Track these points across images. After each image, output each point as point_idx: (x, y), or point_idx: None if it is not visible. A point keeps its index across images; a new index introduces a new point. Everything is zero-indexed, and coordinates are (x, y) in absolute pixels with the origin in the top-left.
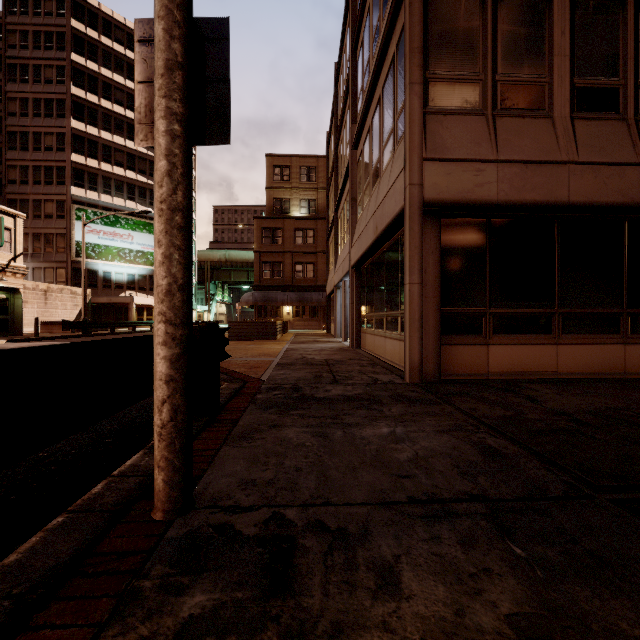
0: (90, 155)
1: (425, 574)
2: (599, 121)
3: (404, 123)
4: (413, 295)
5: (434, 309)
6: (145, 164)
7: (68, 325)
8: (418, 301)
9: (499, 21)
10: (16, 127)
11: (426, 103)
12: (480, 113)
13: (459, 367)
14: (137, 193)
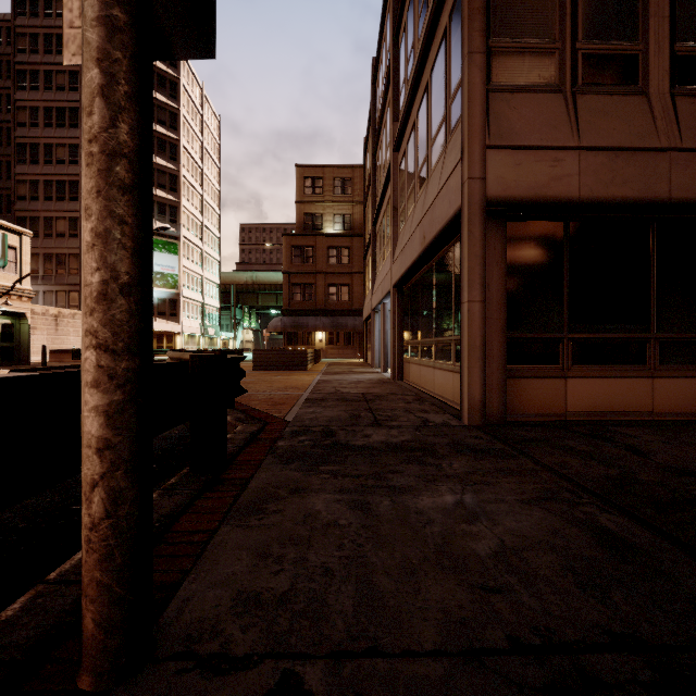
0: None
1: None
2: None
3: (461, 103)
4: (473, 316)
5: (499, 333)
6: (165, 178)
7: (78, 353)
8: (479, 323)
9: None
10: (26, 138)
11: (489, 78)
12: (556, 90)
13: (530, 405)
14: (156, 209)
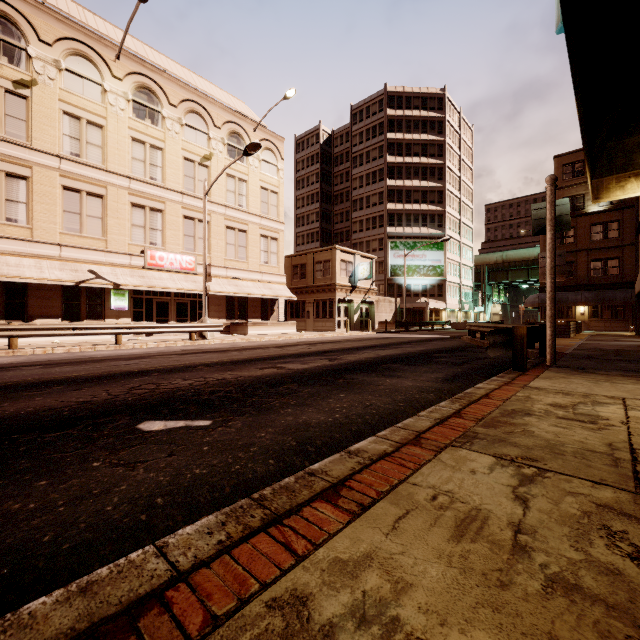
0: (398, 201)
1: (618, 372)
2: None
3: None
4: None
5: None
6: (434, 195)
7: (399, 324)
8: None
9: None
10: (357, 196)
11: None
12: None
13: None
14: (428, 220)
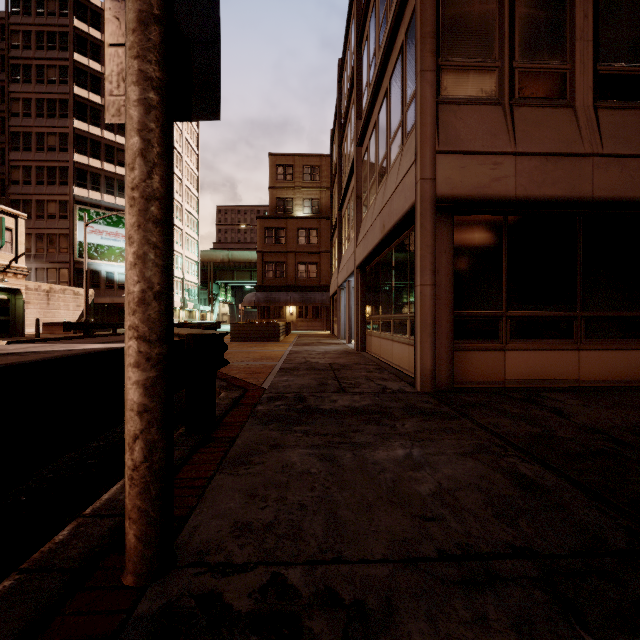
0: (93, 155)
1: None
2: (625, 110)
3: (415, 114)
4: (425, 297)
5: (447, 312)
6: None
7: (69, 326)
8: (430, 304)
9: (517, 4)
10: (19, 127)
11: (438, 92)
12: (496, 102)
13: (474, 374)
14: None
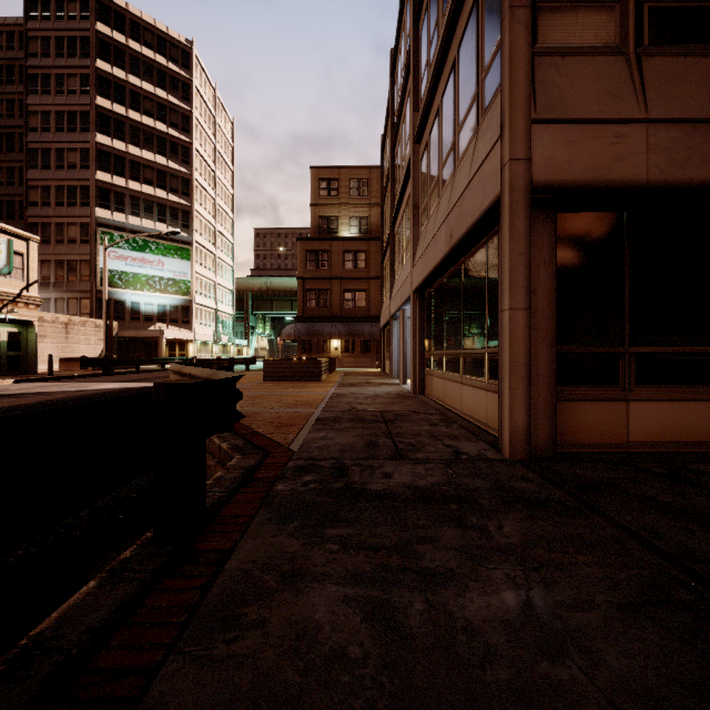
0: (117, 173)
1: None
2: None
3: (500, 71)
4: (516, 326)
5: (547, 347)
6: (177, 182)
7: (86, 362)
8: (524, 336)
9: None
10: (37, 143)
11: (534, 39)
12: (617, 52)
13: (583, 434)
14: (168, 214)
